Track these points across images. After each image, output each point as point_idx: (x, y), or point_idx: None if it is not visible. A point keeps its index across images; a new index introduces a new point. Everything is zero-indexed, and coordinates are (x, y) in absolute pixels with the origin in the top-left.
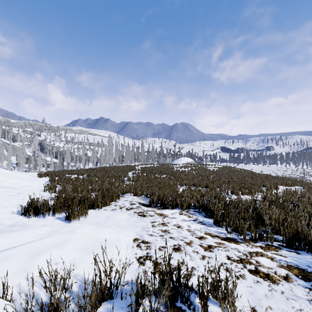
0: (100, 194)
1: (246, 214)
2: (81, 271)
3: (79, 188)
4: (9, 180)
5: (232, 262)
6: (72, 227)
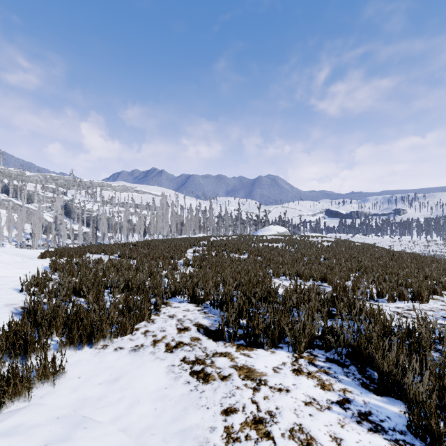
0: (122, 299)
1: None
2: None
3: (84, 287)
4: None
5: None
6: None
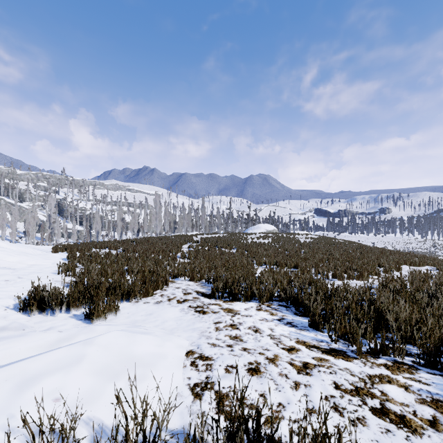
0: (139, 278)
1: (359, 311)
2: (98, 412)
3: (109, 269)
4: (9, 257)
5: (343, 394)
6: (92, 332)
